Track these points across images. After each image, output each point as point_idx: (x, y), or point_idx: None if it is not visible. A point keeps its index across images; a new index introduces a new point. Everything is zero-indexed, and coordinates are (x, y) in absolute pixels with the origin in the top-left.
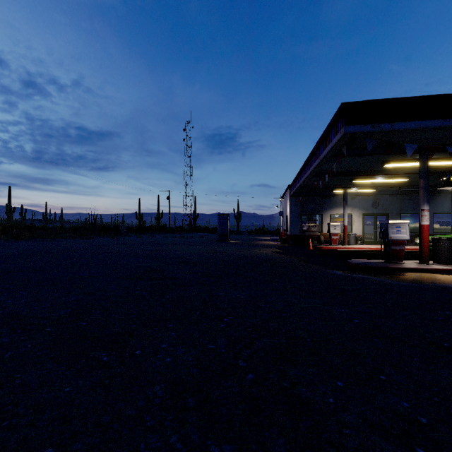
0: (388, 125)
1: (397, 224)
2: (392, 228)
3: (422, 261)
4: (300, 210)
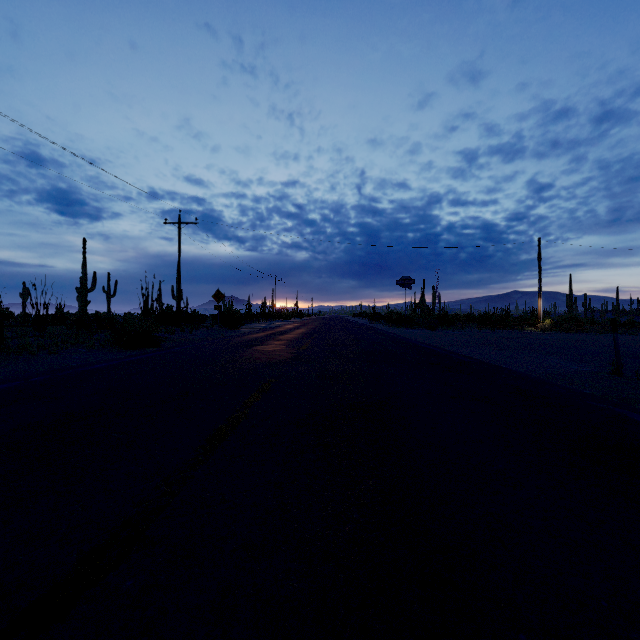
0: None
1: None
2: None
3: None
4: None
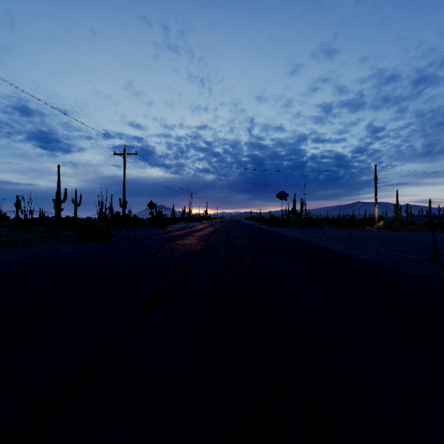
0: None
1: None
2: None
3: None
4: None
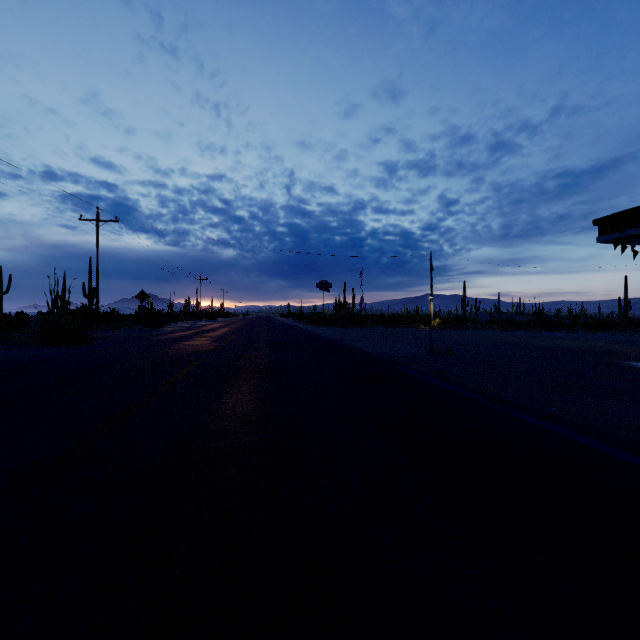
0: (632, 230)
1: None
2: None
3: None
4: None
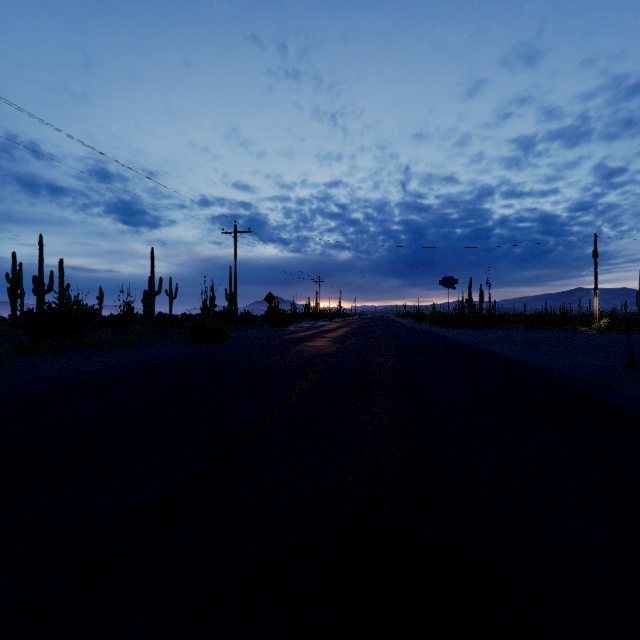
0: None
1: None
2: None
3: None
4: None
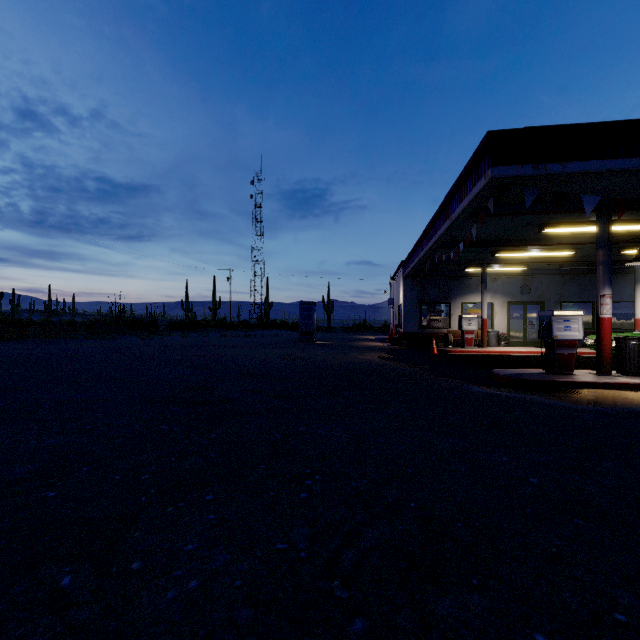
0: (557, 166)
1: (566, 316)
2: (558, 323)
3: (602, 372)
4: (419, 297)
